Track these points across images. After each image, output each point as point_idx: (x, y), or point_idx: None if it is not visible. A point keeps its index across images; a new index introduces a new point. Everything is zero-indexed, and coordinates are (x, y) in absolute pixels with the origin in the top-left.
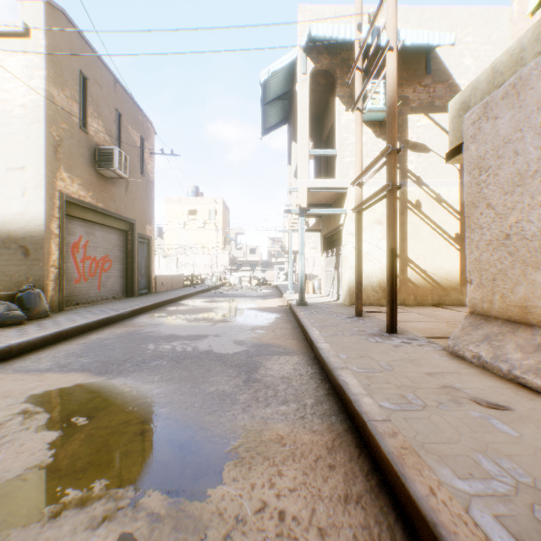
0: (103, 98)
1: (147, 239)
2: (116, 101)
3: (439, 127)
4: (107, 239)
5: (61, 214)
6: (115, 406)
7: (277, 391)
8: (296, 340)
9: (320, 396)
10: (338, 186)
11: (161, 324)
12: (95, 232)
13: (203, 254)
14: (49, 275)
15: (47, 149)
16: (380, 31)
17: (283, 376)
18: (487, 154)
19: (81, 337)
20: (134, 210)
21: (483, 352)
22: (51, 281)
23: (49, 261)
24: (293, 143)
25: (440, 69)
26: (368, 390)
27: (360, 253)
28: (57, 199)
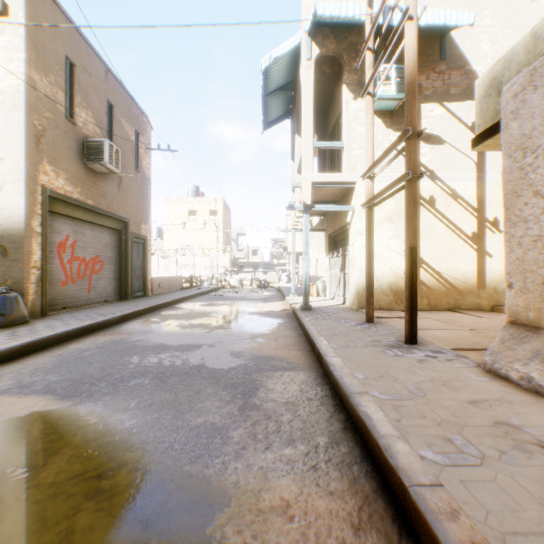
0: (93, 87)
1: (142, 239)
2: (107, 91)
3: (454, 117)
4: (98, 239)
5: (44, 210)
6: (71, 447)
7: (280, 424)
8: (301, 351)
9: (335, 431)
10: (345, 181)
11: (151, 331)
12: (85, 231)
13: (203, 255)
14: (30, 278)
15: (28, 139)
16: (396, 3)
17: (287, 401)
18: (534, 131)
19: (58, 347)
20: (128, 208)
21: (534, 372)
22: (33, 284)
23: (30, 262)
24: (297, 136)
25: (456, 55)
26: (399, 428)
27: (371, 252)
28: (39, 194)
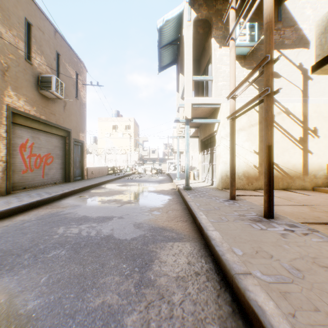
0: (45, 41)
1: (81, 143)
2: (56, 44)
3: (287, 59)
4: (50, 142)
5: (8, 122)
6: None
7: (172, 306)
8: (186, 222)
9: (225, 316)
10: (214, 102)
11: (80, 205)
12: (40, 137)
13: (121, 153)
14: None
15: None
16: None
17: (178, 275)
18: None
19: (8, 219)
20: (71, 122)
21: None
22: None
23: None
24: (180, 75)
25: (288, 17)
26: None
27: (234, 150)
28: (4, 110)
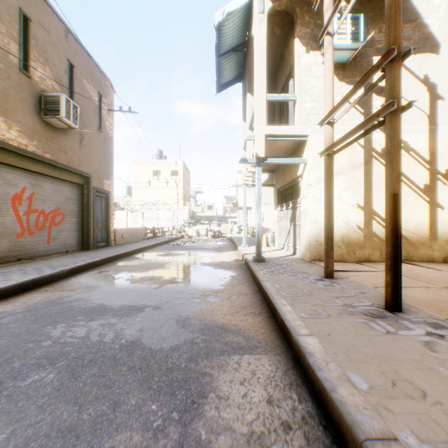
0: (51, 45)
1: (106, 194)
2: (68, 51)
3: (406, 70)
4: (59, 192)
5: None
6: None
7: None
8: (259, 316)
9: None
10: (298, 133)
11: (97, 286)
12: (44, 184)
13: (165, 209)
14: None
15: None
16: None
17: (251, 430)
18: None
19: None
20: (90, 164)
21: None
22: None
23: None
24: (248, 95)
25: (408, 8)
26: None
27: (331, 203)
28: None
